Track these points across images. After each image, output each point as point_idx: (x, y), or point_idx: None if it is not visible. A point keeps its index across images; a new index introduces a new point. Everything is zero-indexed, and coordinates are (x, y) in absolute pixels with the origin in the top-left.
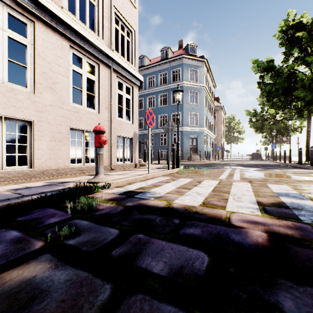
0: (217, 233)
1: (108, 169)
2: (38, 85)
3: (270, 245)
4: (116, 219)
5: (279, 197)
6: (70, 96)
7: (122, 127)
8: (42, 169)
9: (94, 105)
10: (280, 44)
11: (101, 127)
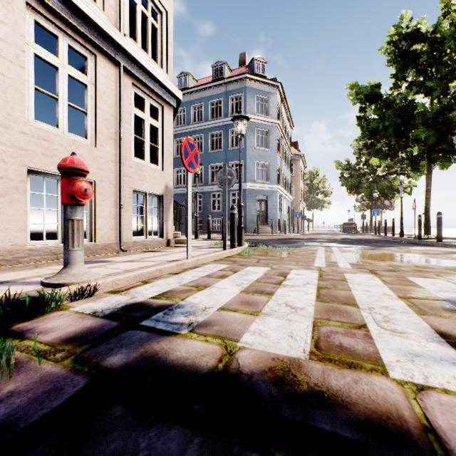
0: None
1: (114, 250)
2: None
3: None
4: None
5: None
6: (29, 105)
7: (144, 175)
8: None
9: (86, 130)
10: (389, 61)
11: (78, 160)
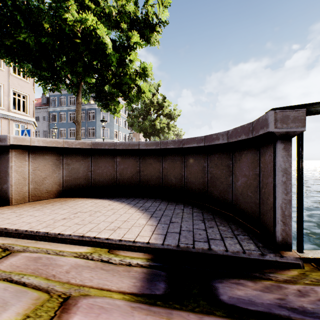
0: None
1: None
2: None
3: None
4: None
5: None
6: None
7: None
8: None
9: None
10: None
11: None
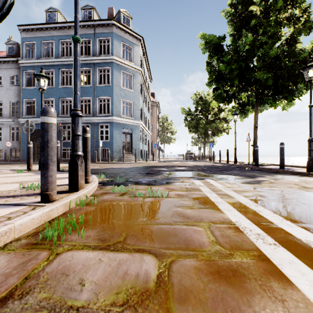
0: None
1: None
2: None
3: None
4: None
5: None
6: None
7: None
8: None
9: None
10: (230, 21)
11: None
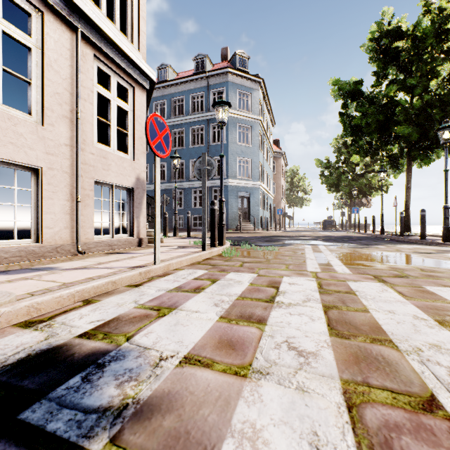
0: None
1: (69, 252)
2: None
3: None
4: None
5: None
6: None
7: (109, 164)
8: None
9: (29, 104)
10: (371, 58)
11: None
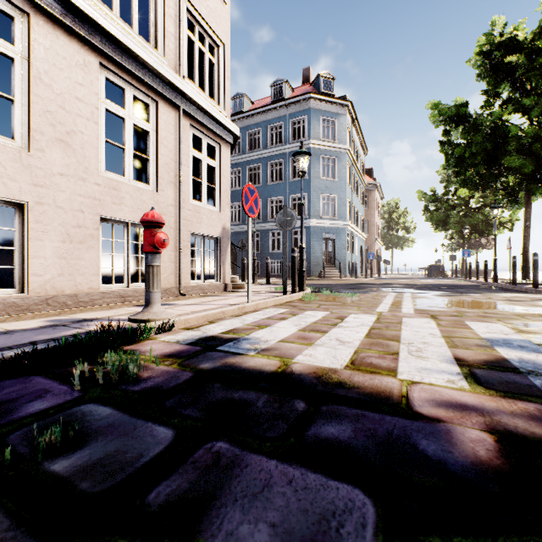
0: (388, 436)
1: (174, 294)
2: (37, 135)
3: (508, 468)
4: (172, 403)
5: (494, 349)
6: (101, 157)
7: (202, 217)
8: (44, 296)
9: (148, 176)
10: (478, 75)
11: (157, 215)
